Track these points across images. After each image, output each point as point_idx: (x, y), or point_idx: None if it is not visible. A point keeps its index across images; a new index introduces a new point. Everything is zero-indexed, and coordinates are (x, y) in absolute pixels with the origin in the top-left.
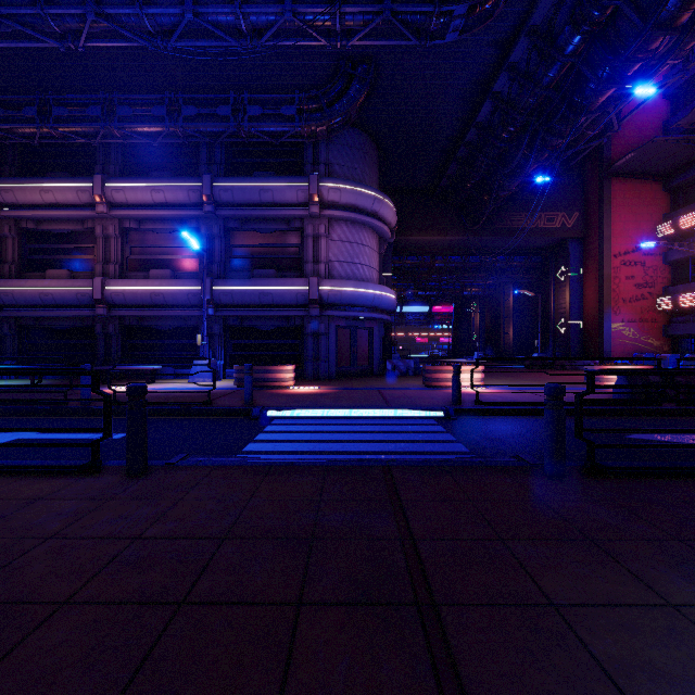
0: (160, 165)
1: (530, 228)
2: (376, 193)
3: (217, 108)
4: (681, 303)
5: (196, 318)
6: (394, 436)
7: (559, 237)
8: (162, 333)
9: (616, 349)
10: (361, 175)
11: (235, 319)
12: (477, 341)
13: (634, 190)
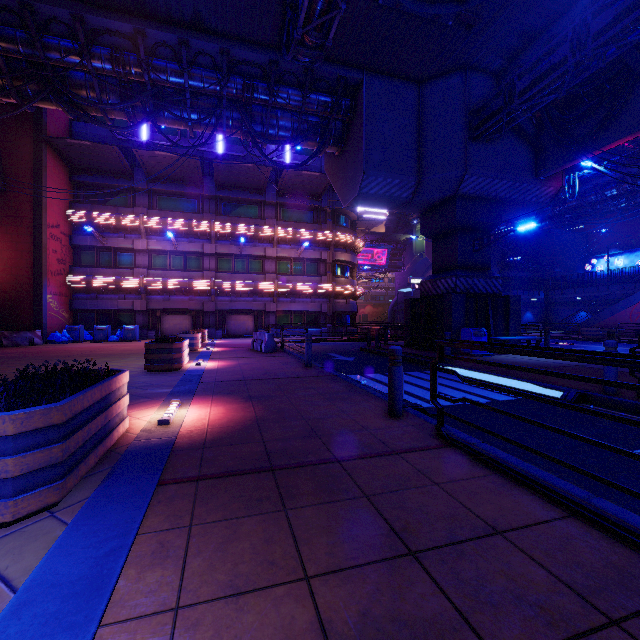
0: None
1: None
2: None
3: None
4: (95, 283)
5: None
6: (410, 379)
7: None
8: None
9: (48, 321)
10: None
11: None
12: None
13: (57, 168)
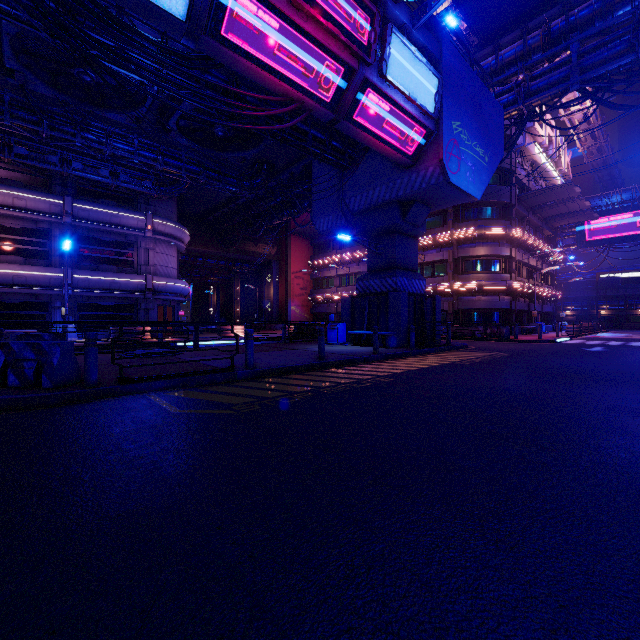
0: (7, 172)
1: (255, 252)
2: (183, 229)
3: (99, 169)
4: (316, 298)
5: (48, 295)
6: None
7: (268, 259)
8: (10, 306)
9: (293, 319)
10: (172, 214)
11: (84, 298)
12: (214, 314)
13: (300, 242)
